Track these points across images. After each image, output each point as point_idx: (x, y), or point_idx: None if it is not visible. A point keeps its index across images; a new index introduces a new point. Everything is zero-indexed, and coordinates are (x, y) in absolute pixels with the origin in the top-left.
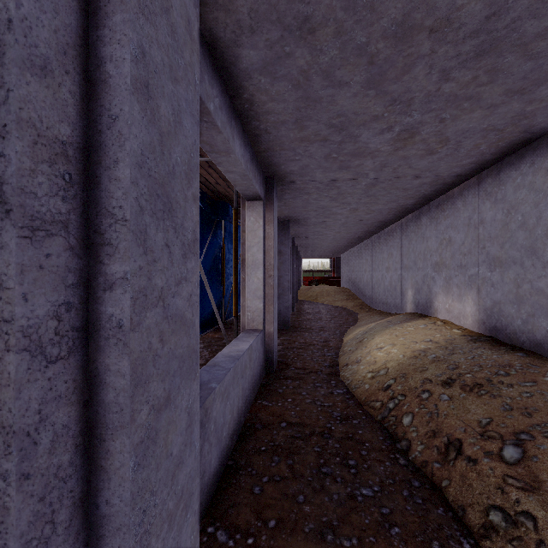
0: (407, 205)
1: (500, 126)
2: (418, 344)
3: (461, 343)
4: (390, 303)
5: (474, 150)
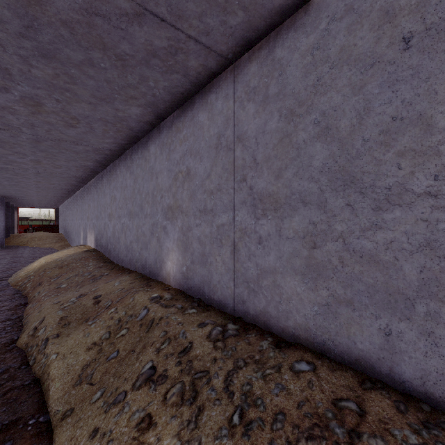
0: (74, 183)
1: (79, 166)
2: (59, 256)
3: (78, 253)
4: (77, 241)
5: (79, 170)
